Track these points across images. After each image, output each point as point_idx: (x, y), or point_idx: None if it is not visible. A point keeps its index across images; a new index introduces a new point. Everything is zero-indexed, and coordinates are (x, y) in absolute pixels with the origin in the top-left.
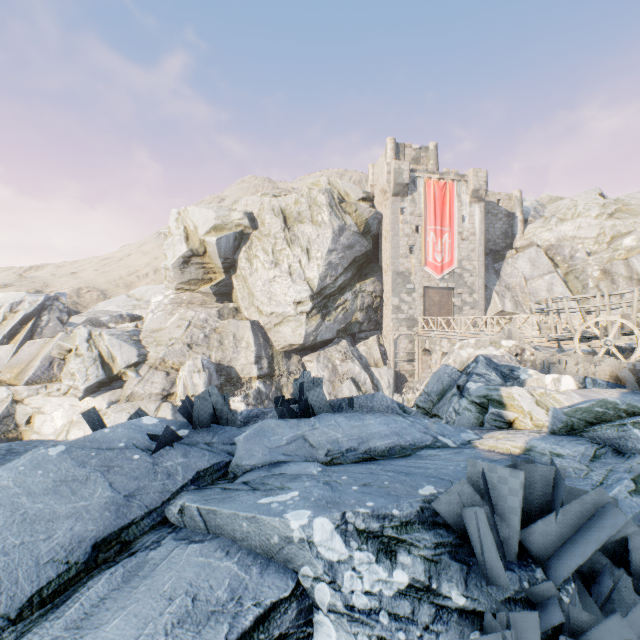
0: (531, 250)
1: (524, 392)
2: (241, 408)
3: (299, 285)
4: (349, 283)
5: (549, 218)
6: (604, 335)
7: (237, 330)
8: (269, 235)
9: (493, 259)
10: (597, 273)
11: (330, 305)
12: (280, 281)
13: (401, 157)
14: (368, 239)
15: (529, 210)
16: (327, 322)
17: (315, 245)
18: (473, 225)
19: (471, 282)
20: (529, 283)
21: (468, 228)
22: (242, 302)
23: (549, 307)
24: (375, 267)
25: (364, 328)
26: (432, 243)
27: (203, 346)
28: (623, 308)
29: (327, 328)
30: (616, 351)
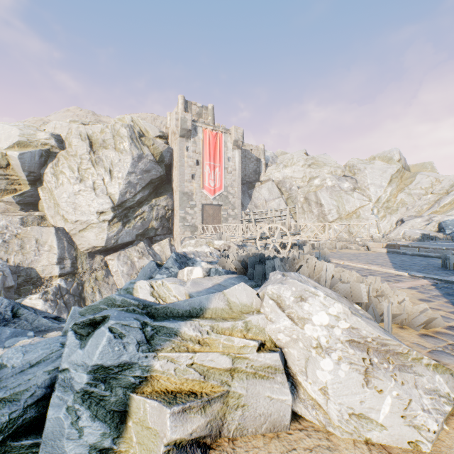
0: (269, 183)
1: (146, 284)
2: (38, 304)
3: (102, 198)
4: (147, 199)
5: (279, 164)
6: (273, 236)
7: (40, 235)
8: (76, 155)
9: (248, 187)
10: (302, 199)
11: (130, 215)
12: (85, 194)
13: (189, 111)
14: (162, 167)
15: (269, 158)
16: (127, 228)
17: (117, 167)
18: (235, 164)
19: (233, 201)
20: (268, 203)
21: (231, 165)
22: (48, 211)
23: (243, 217)
24: (168, 188)
25: (159, 233)
26: (208, 173)
27: (0, 251)
28: (288, 219)
29: (127, 233)
30: (278, 246)
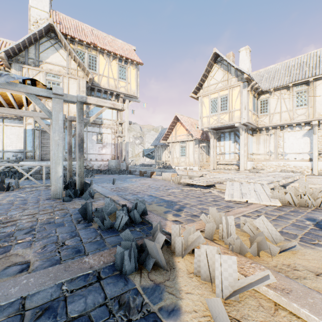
0: None
1: None
2: None
3: None
4: None
5: None
6: None
7: None
8: None
9: None
10: None
11: None
12: None
13: None
14: None
15: None
16: None
17: None
18: None
19: None
20: None
21: None
22: None
23: None
24: None
25: None
26: None
27: None
28: None
29: None
30: None
